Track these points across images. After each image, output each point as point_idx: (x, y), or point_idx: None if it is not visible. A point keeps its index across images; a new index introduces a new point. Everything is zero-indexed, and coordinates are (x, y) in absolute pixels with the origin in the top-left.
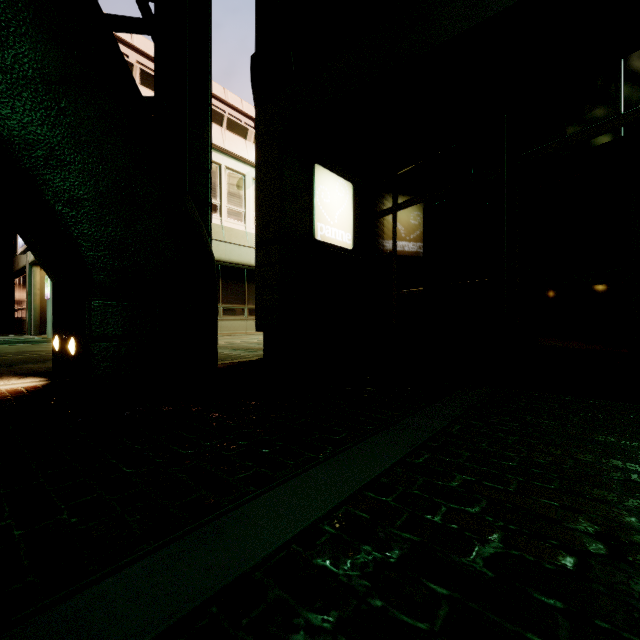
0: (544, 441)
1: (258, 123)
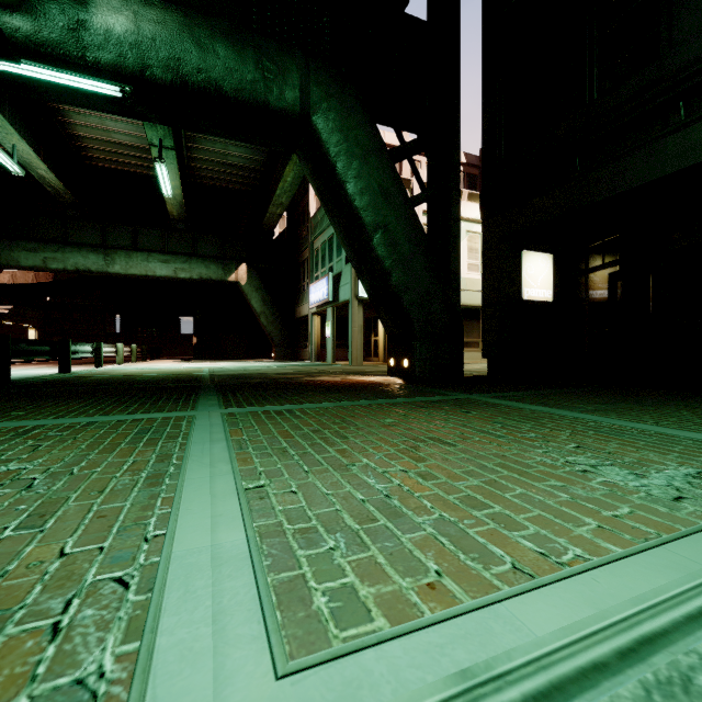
0: (607, 394)
1: (484, 232)
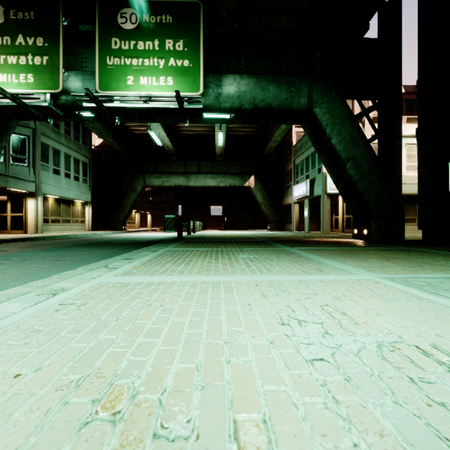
0: None
1: (419, 152)
